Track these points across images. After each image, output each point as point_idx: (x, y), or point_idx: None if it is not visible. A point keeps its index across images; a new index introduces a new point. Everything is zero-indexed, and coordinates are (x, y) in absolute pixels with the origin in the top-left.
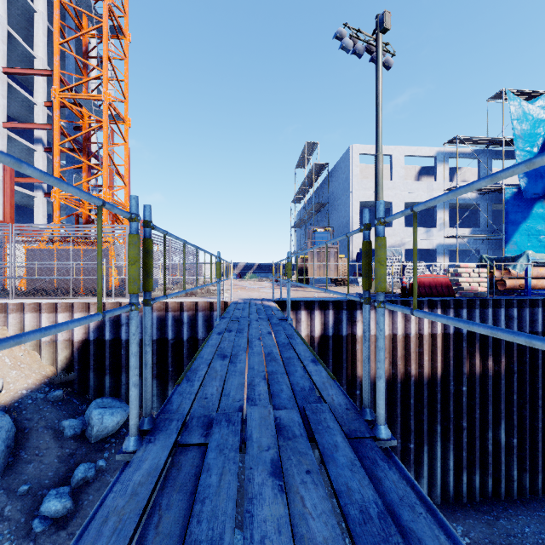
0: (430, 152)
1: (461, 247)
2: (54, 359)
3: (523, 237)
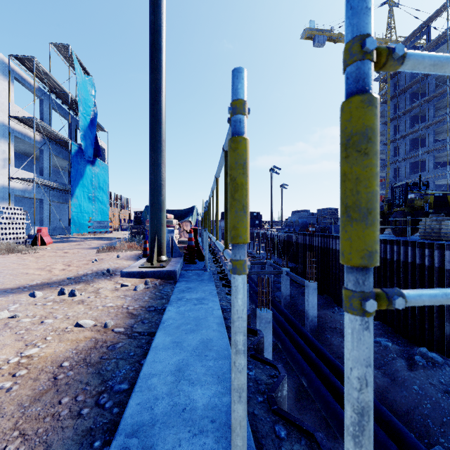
0: None
1: (28, 194)
2: None
3: (81, 192)
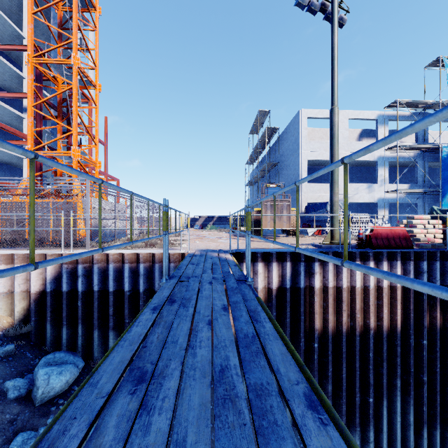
0: (372, 116)
1: (400, 201)
2: (12, 310)
3: None
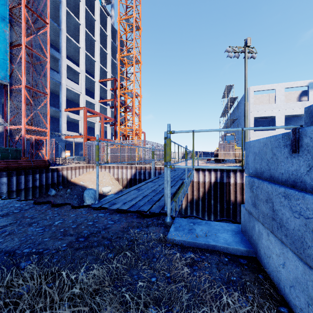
0: (304, 84)
1: None
2: (122, 184)
3: None
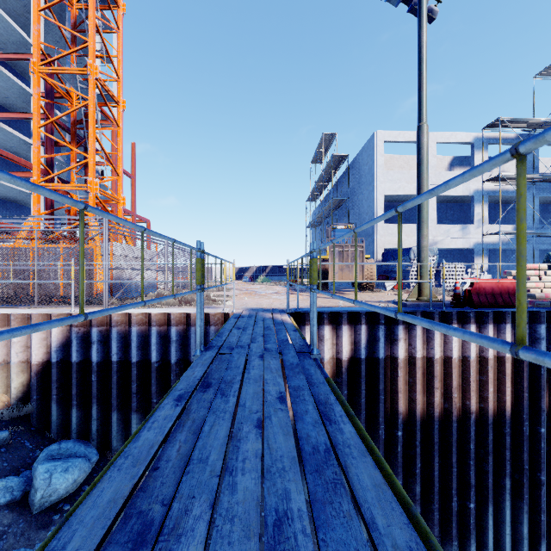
0: (466, 138)
1: (503, 246)
2: (7, 386)
3: None
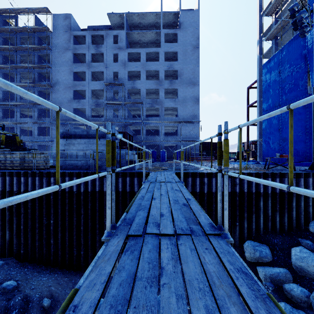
0: None
1: None
2: None
3: None
